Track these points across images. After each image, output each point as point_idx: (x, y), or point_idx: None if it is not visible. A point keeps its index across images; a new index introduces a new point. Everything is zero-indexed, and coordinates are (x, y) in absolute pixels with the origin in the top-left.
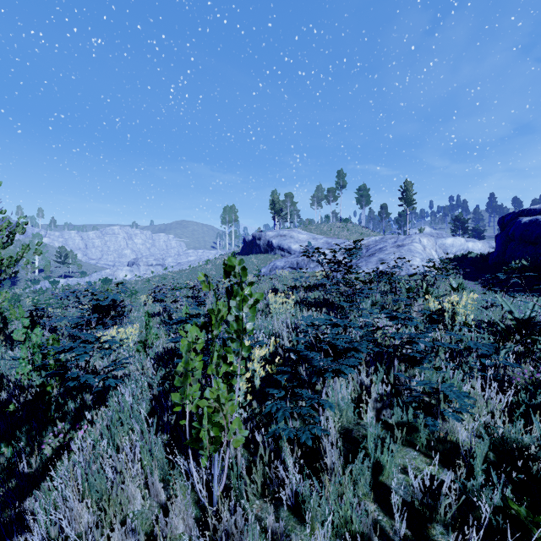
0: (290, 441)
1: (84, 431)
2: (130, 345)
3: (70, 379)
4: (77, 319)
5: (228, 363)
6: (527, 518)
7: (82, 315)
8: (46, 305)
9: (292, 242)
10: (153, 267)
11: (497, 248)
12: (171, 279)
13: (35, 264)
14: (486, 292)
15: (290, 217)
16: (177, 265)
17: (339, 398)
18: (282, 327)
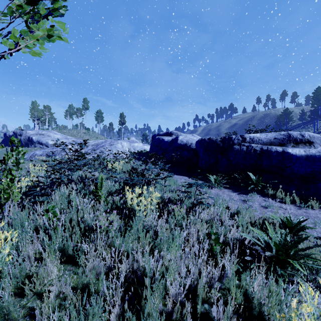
0: (40, 205)
1: None
2: None
3: None
4: None
5: (11, 175)
6: (95, 192)
7: None
8: None
9: (49, 139)
10: None
11: (150, 148)
12: None
13: None
14: None
15: (48, 122)
16: None
17: (62, 191)
18: None
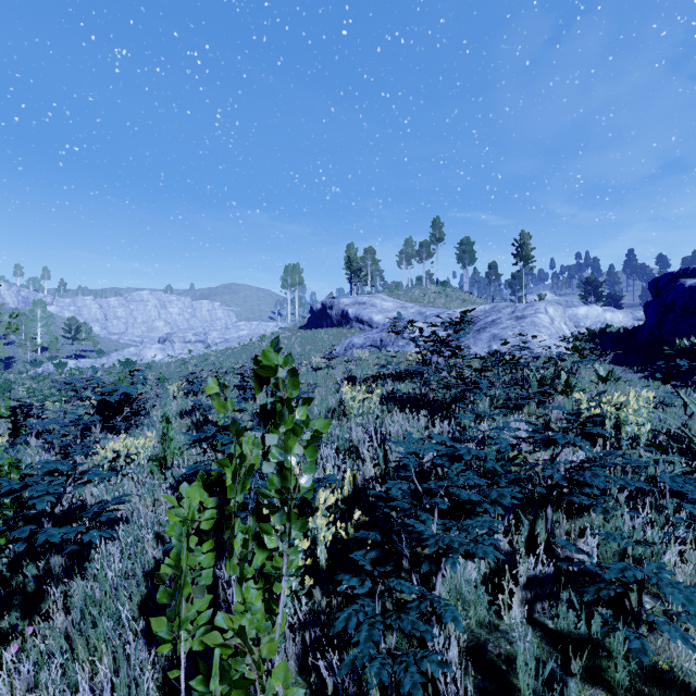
0: None
1: (46, 620)
2: (142, 463)
3: (21, 539)
4: (67, 424)
5: (266, 549)
6: None
7: (84, 414)
8: (42, 397)
9: (373, 311)
10: (192, 344)
11: (649, 320)
12: (214, 360)
13: (36, 340)
14: (646, 382)
15: (371, 279)
16: (224, 341)
17: (462, 582)
18: (363, 436)
